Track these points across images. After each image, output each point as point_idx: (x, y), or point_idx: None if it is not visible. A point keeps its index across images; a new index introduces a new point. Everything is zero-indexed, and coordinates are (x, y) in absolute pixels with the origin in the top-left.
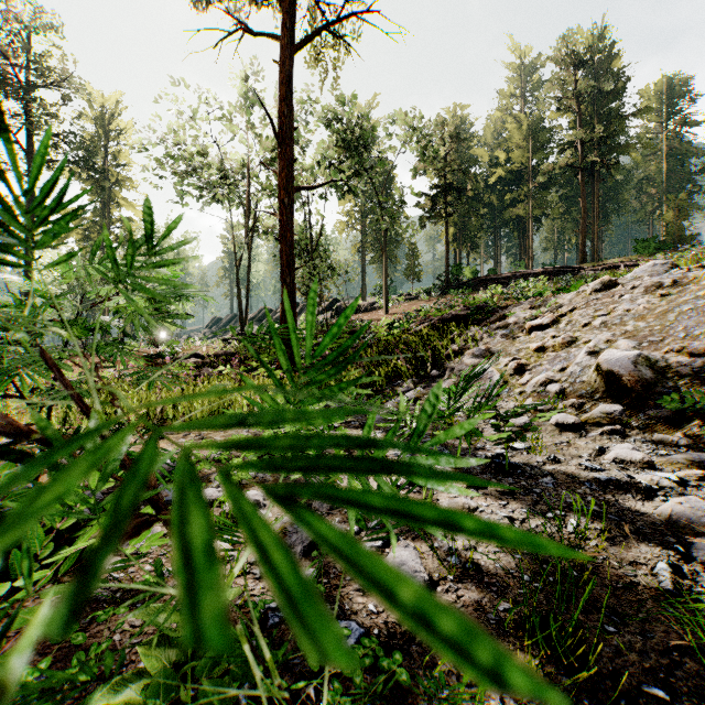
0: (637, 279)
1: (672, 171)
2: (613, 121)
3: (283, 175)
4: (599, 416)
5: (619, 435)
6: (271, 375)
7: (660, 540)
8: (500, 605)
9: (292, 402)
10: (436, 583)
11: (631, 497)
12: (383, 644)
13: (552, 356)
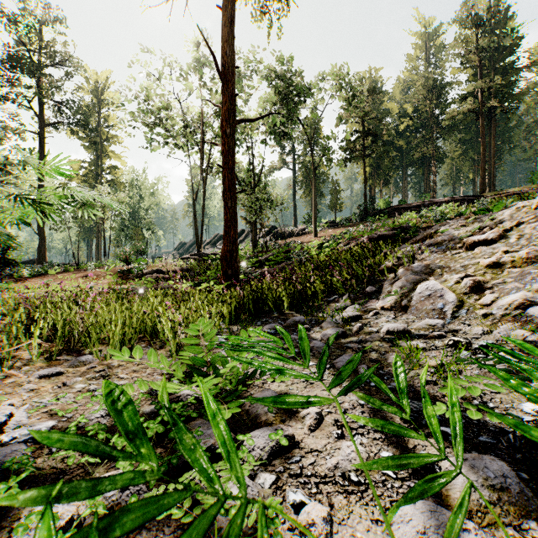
0: None
1: None
2: (507, 73)
3: (225, 108)
4: None
5: None
6: None
7: None
8: None
9: None
10: None
11: None
12: None
13: (516, 272)
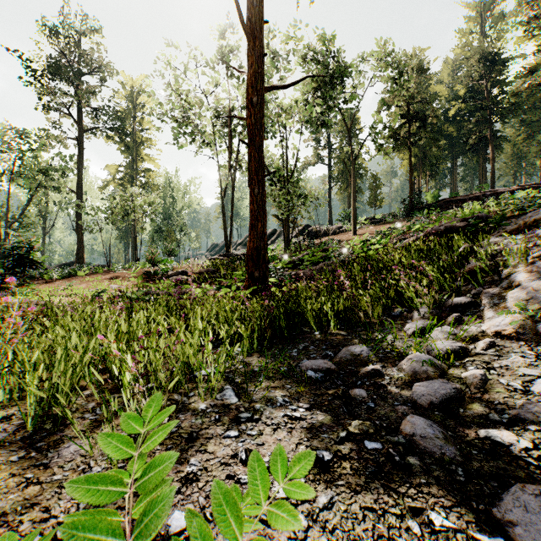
0: None
1: None
2: None
3: (251, 72)
4: None
5: None
6: None
7: None
8: None
9: None
10: None
11: None
12: None
13: None
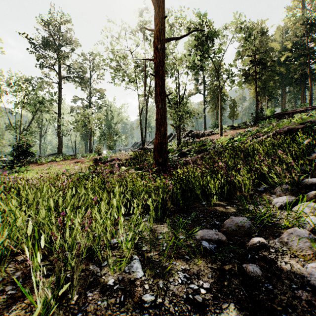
0: None
1: None
2: None
3: (157, 28)
4: None
5: None
6: None
7: None
8: None
9: None
10: None
11: None
12: None
13: None
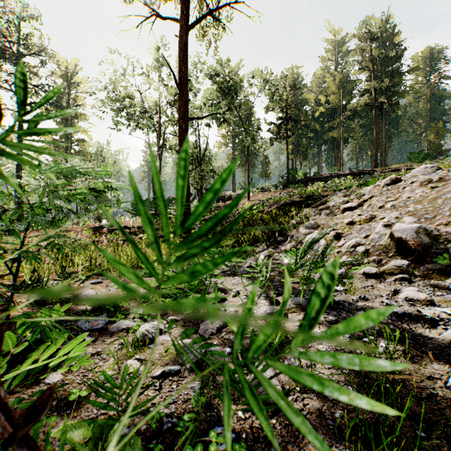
0: (414, 177)
1: (433, 108)
2: (394, 76)
3: (181, 110)
4: (393, 268)
5: (407, 281)
6: (133, 248)
7: (446, 359)
8: (336, 412)
9: (157, 279)
10: (288, 393)
11: (420, 326)
12: (250, 447)
13: (359, 227)
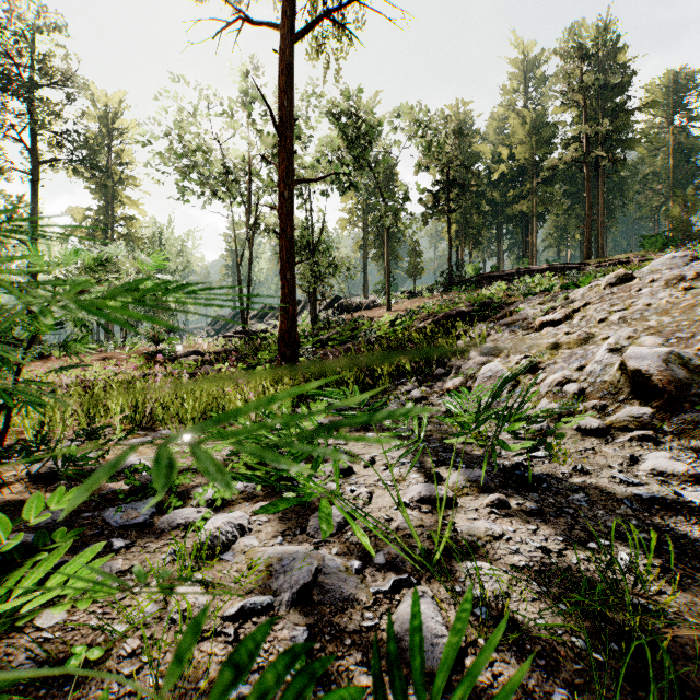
0: (654, 272)
1: (678, 166)
2: (618, 116)
3: (283, 168)
4: (626, 420)
5: (651, 442)
6: None
7: None
8: (554, 691)
9: None
10: (464, 651)
11: (683, 520)
12: None
13: (567, 353)
